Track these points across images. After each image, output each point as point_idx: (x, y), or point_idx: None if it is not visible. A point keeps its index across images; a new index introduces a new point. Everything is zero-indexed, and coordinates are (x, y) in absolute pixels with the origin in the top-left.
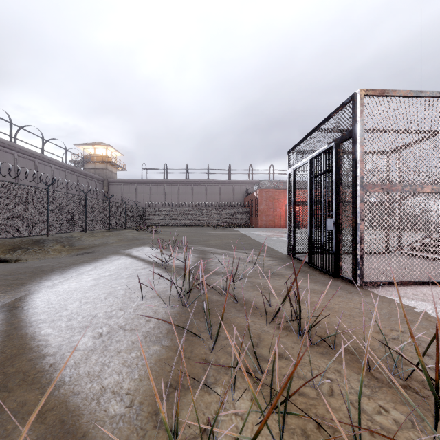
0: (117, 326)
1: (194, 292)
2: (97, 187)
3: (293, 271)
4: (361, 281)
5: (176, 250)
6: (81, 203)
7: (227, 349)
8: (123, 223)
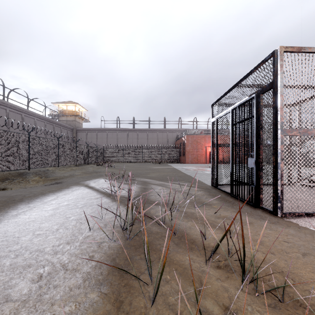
0: (60, 265)
1: (137, 223)
2: (68, 133)
3: (218, 201)
4: (281, 212)
5: (124, 182)
6: (55, 145)
7: (169, 300)
8: (86, 160)
